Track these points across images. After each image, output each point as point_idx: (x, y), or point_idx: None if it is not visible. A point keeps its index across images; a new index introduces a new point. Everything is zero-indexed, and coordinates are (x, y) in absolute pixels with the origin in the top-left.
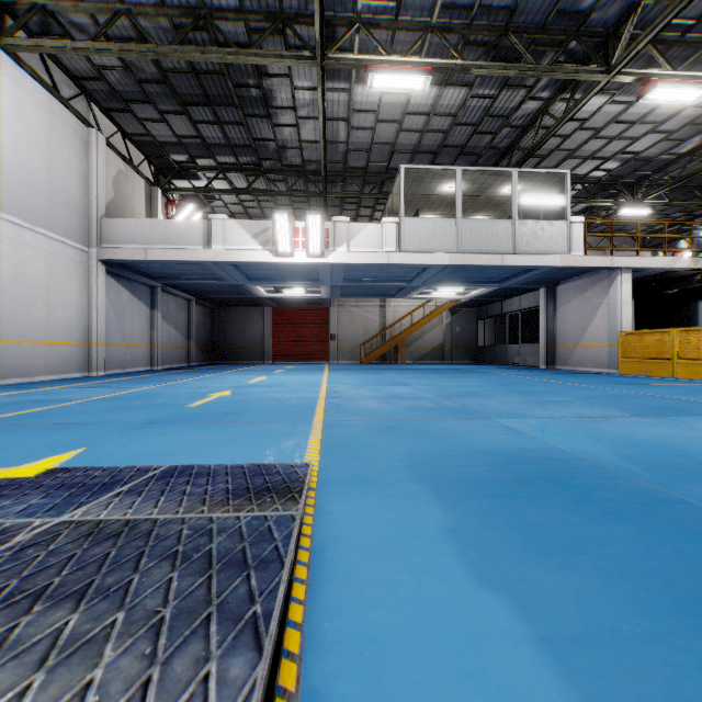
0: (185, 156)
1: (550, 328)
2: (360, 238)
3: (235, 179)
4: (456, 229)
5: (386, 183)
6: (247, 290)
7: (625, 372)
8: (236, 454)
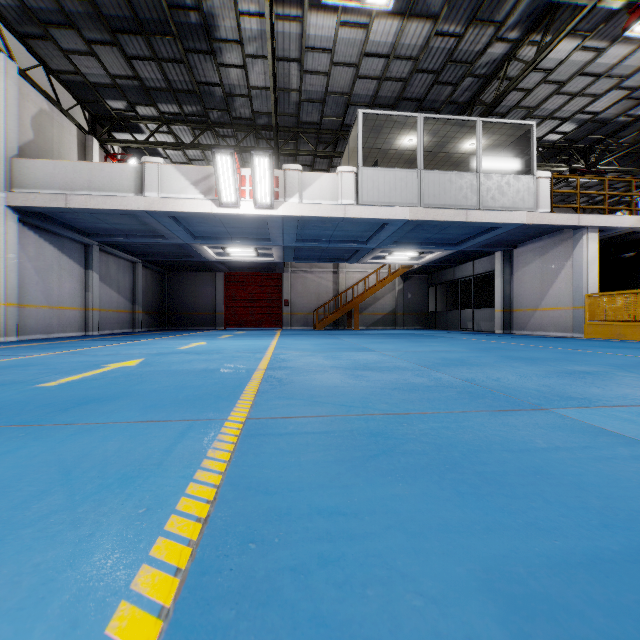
0: (124, 102)
1: (506, 292)
2: (313, 189)
3: (181, 133)
4: (418, 182)
5: (340, 143)
6: (194, 251)
7: (593, 336)
8: None
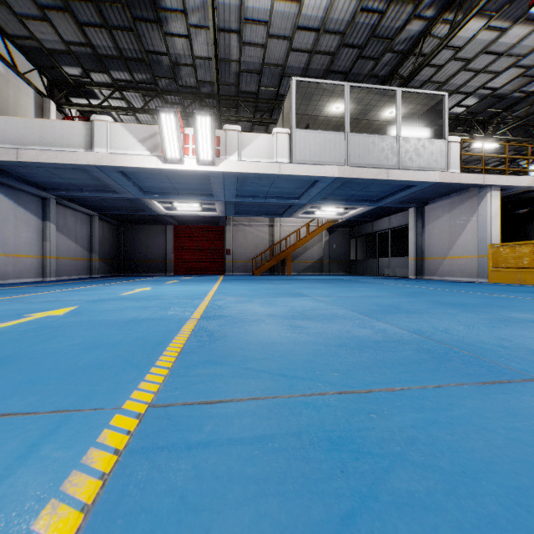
0: (79, 69)
1: (418, 243)
2: (251, 148)
3: (133, 100)
4: (345, 143)
5: (275, 111)
6: (145, 205)
7: (496, 281)
8: None
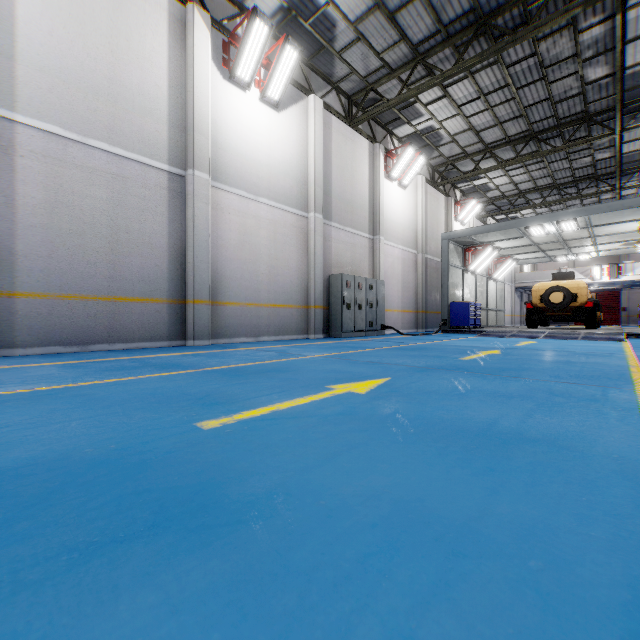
0: None
1: None
2: (638, 269)
3: None
4: None
5: None
6: None
7: None
8: None
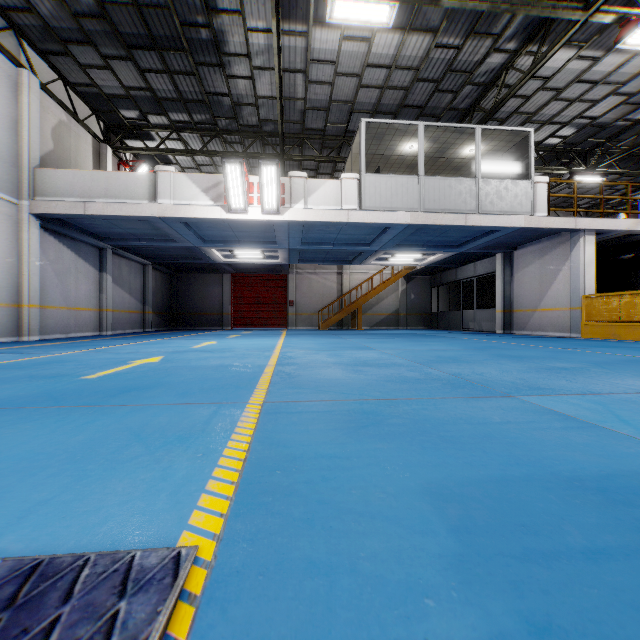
0: (136, 112)
1: (506, 293)
2: (318, 195)
3: (190, 140)
4: (419, 187)
5: (344, 148)
6: (203, 253)
7: (589, 336)
8: (31, 506)
